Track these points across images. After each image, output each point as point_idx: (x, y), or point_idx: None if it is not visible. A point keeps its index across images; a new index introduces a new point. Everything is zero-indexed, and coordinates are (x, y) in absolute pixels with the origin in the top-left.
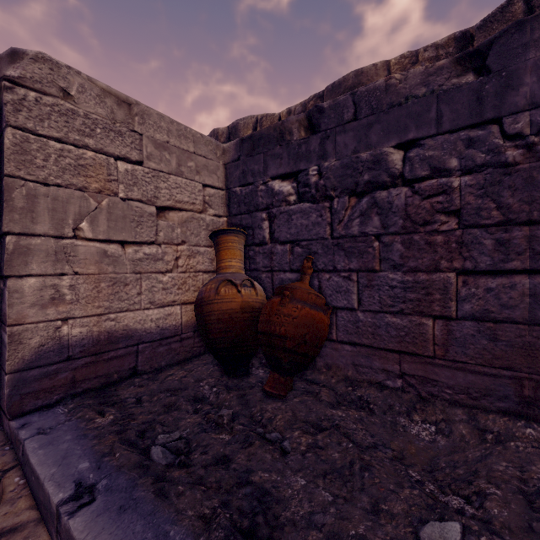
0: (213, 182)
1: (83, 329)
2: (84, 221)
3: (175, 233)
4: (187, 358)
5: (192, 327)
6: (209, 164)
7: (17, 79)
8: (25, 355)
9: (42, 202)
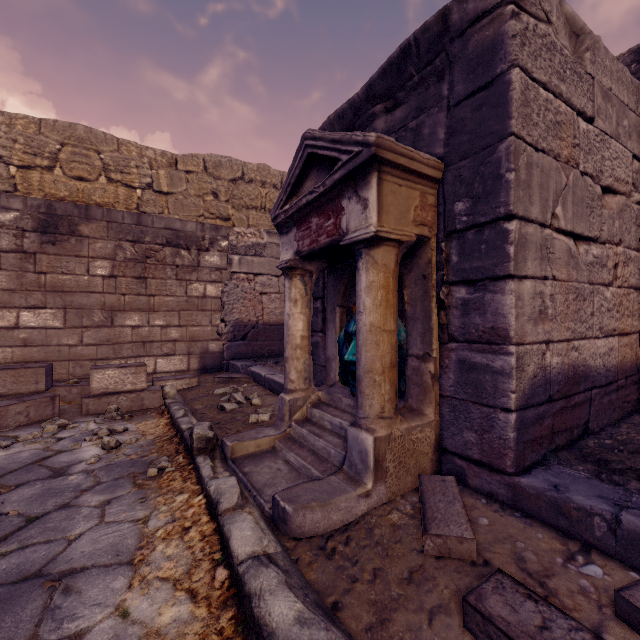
0: (639, 151)
1: (556, 359)
2: (557, 203)
3: (614, 226)
4: (618, 417)
5: (623, 372)
6: (636, 122)
7: (518, 2)
8: (523, 388)
9: (533, 173)
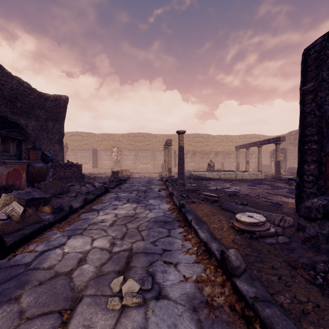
0: None
1: (291, 166)
2: (291, 158)
3: None
4: None
5: None
6: None
7: (287, 149)
8: (288, 167)
9: (289, 157)
